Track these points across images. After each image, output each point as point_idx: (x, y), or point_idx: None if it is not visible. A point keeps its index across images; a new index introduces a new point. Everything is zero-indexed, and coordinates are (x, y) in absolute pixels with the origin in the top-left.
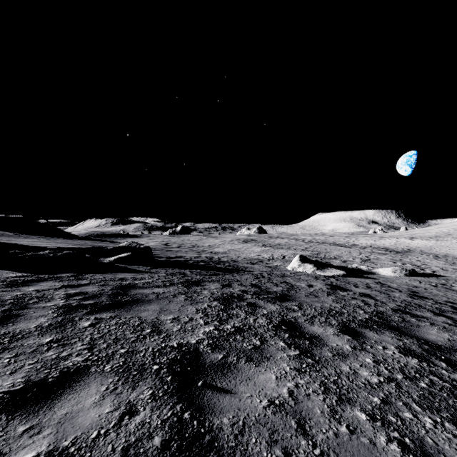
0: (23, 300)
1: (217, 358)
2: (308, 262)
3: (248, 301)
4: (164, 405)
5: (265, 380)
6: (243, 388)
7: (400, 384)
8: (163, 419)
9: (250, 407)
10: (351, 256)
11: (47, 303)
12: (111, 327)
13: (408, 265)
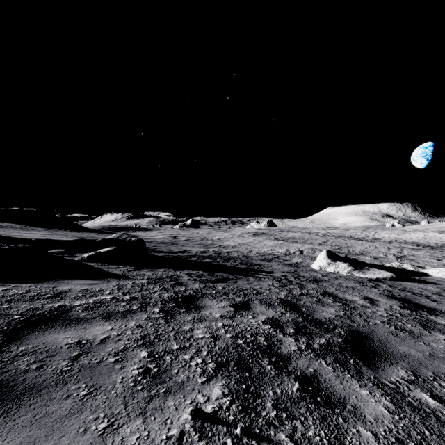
0: None
1: None
2: (338, 259)
3: (299, 371)
4: None
5: None
6: None
7: None
8: None
9: None
10: (380, 252)
11: None
12: None
13: None
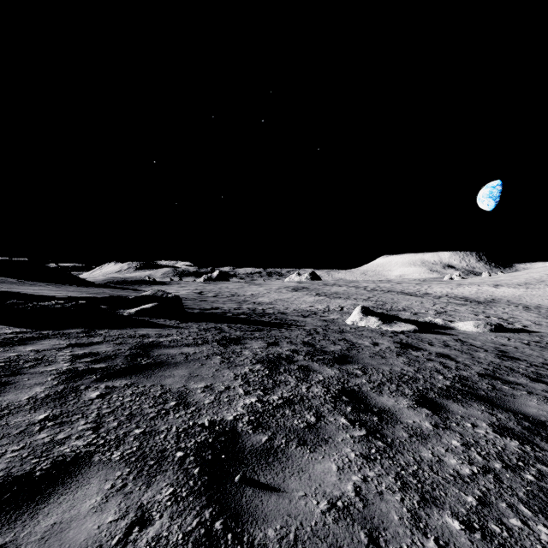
0: (16, 363)
1: (260, 441)
2: (371, 314)
3: (300, 364)
4: (188, 509)
5: (323, 472)
6: (295, 484)
7: (500, 476)
8: (185, 531)
9: (305, 512)
10: (424, 308)
11: (47, 367)
12: (125, 399)
13: (493, 319)
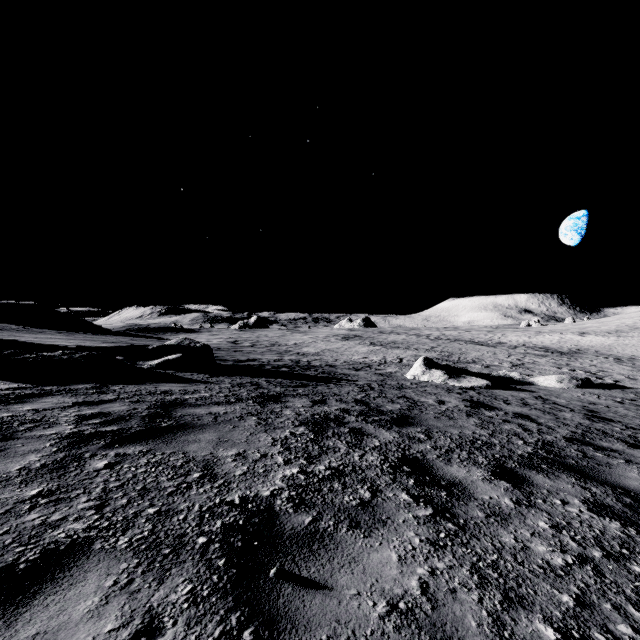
0: (10, 425)
1: (302, 523)
2: (435, 367)
3: (351, 426)
4: (210, 614)
5: (380, 564)
6: (345, 579)
7: (601, 568)
8: None
9: (358, 616)
10: (497, 359)
11: (46, 431)
12: (138, 469)
13: (579, 373)
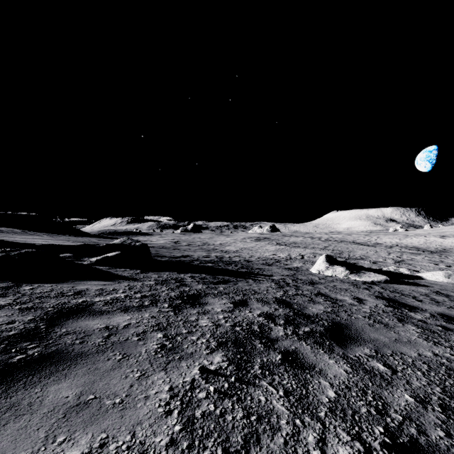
0: None
1: None
2: (336, 264)
3: (283, 348)
4: None
5: None
6: None
7: None
8: None
9: None
10: (380, 256)
11: None
12: None
13: None
